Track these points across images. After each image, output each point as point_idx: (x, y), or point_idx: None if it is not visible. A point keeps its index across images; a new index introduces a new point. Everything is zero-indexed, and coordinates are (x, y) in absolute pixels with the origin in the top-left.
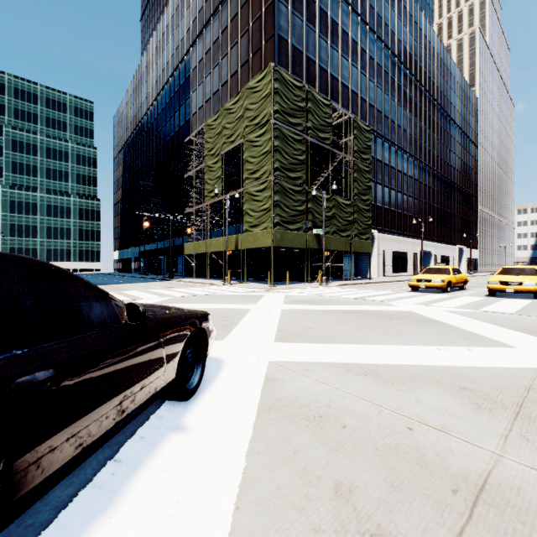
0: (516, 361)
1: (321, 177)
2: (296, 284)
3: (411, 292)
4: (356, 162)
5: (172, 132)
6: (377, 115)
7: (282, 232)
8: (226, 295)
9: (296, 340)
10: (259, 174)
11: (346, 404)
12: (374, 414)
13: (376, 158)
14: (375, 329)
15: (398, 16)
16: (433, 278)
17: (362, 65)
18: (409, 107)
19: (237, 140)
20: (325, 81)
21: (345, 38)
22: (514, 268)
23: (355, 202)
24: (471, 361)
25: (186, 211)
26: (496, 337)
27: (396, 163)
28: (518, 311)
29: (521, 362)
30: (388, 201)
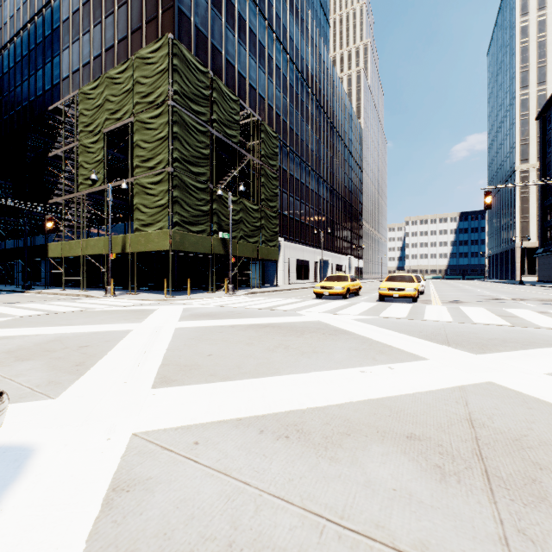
0: (438, 378)
1: (228, 177)
2: (200, 294)
3: (316, 299)
4: (263, 166)
5: (32, 95)
6: (283, 125)
7: (182, 234)
8: (102, 311)
9: (188, 378)
10: (154, 162)
11: (262, 529)
12: (313, 544)
13: (282, 167)
14: (289, 348)
15: (301, 34)
16: (335, 286)
17: (270, 72)
18: (310, 124)
19: (124, 118)
20: (232, 77)
21: (252, 38)
22: (397, 276)
23: (263, 208)
24: (400, 385)
25: (52, 201)
26: (407, 348)
27: (300, 174)
28: (409, 316)
29: (444, 380)
30: (292, 211)
